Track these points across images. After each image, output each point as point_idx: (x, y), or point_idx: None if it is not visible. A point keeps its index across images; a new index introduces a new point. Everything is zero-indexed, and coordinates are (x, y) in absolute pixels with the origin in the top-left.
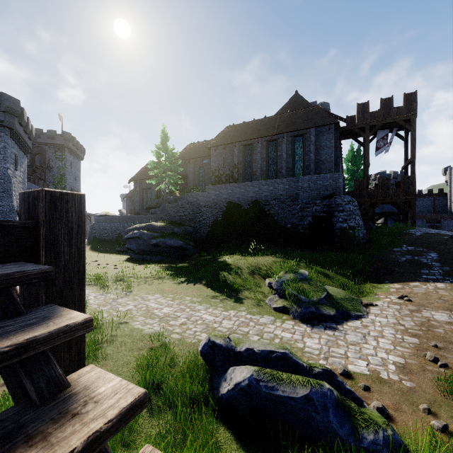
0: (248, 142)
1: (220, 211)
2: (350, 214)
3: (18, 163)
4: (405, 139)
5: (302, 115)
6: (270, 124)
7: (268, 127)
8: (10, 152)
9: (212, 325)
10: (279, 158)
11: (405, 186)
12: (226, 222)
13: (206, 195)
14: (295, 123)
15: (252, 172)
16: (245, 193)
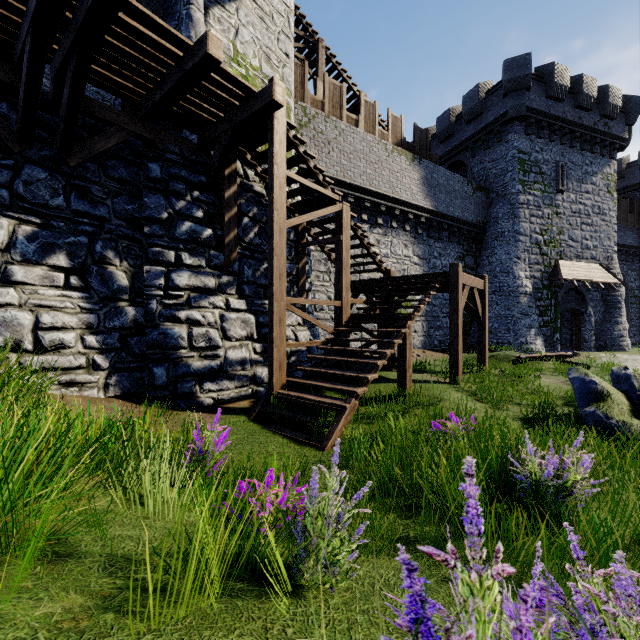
0: None
1: None
2: None
3: None
4: None
5: None
6: None
7: None
8: None
9: None
10: None
11: None
12: None
13: None
14: None
15: None
16: None
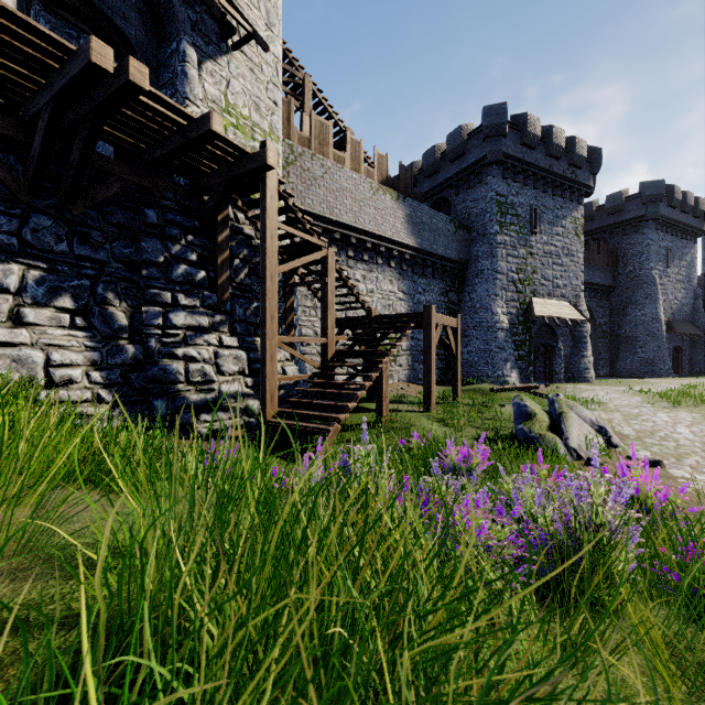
0: None
1: None
2: None
3: (674, 257)
4: None
5: None
6: None
7: None
8: (655, 248)
9: (661, 431)
10: None
11: None
12: None
13: None
14: None
15: None
16: None
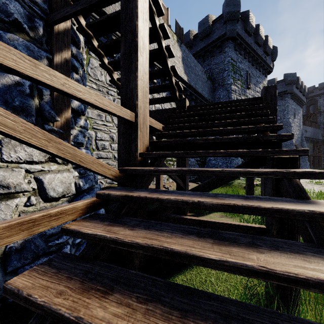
0: None
1: None
2: None
3: (295, 113)
4: None
5: None
6: None
7: None
8: (290, 108)
9: None
10: None
11: None
12: None
13: None
14: None
15: None
16: None
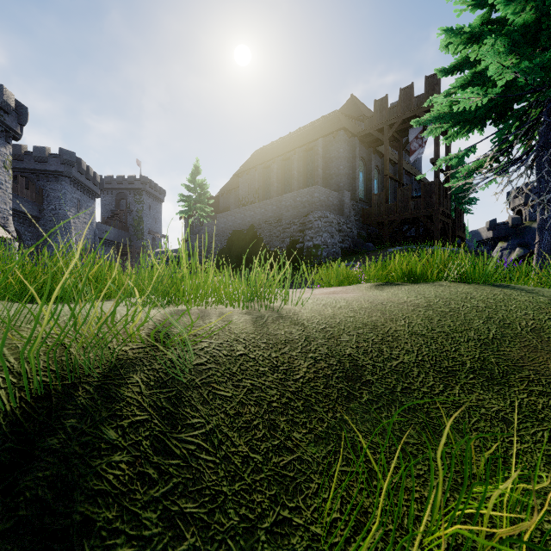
0: (266, 164)
1: (226, 239)
2: (317, 231)
3: (83, 206)
4: (445, 134)
5: (317, 125)
6: (288, 141)
7: (286, 145)
8: (70, 197)
9: None
10: (292, 178)
11: (426, 196)
12: (228, 250)
13: (217, 224)
14: (308, 136)
15: (270, 196)
16: (244, 218)
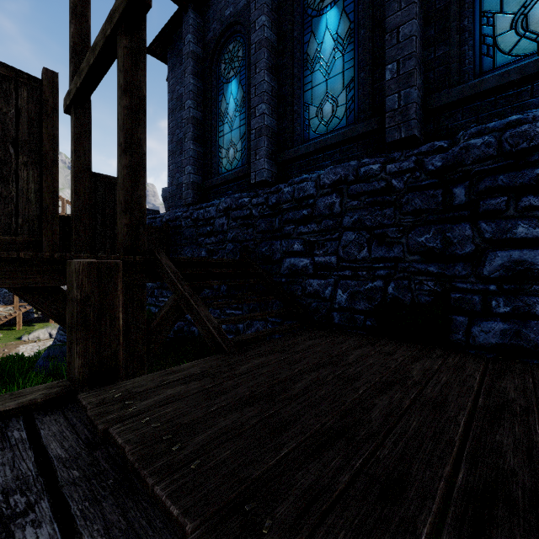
0: None
1: None
2: None
3: None
4: None
5: None
6: None
7: None
8: None
9: None
10: None
11: None
12: None
13: None
14: None
15: None
16: None
